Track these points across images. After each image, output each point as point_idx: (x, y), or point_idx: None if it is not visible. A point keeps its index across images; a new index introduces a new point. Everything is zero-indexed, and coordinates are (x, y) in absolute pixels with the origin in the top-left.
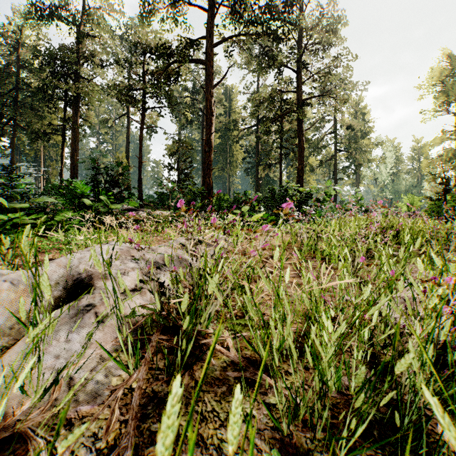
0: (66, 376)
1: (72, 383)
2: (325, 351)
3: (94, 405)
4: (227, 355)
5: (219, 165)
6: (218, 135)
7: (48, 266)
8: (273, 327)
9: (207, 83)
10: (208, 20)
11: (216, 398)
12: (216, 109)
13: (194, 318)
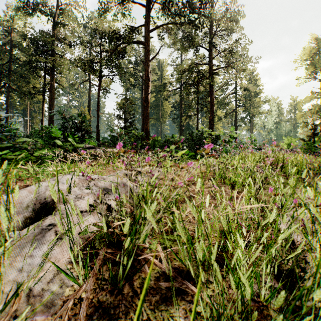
0: (26, 289)
1: (31, 294)
2: (239, 264)
3: (48, 315)
4: (160, 266)
5: (154, 116)
6: (153, 94)
7: (17, 194)
8: (198, 249)
9: (145, 57)
10: (146, 13)
11: (151, 307)
12: (152, 76)
13: (132, 241)
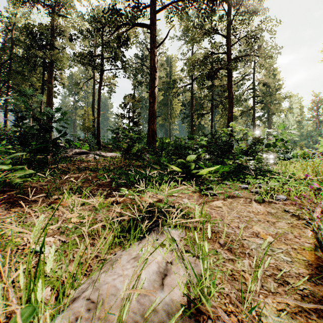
0: None
1: None
2: None
3: None
4: None
5: (162, 116)
6: (161, 93)
7: None
8: None
9: (152, 44)
10: None
11: None
12: (160, 72)
13: None
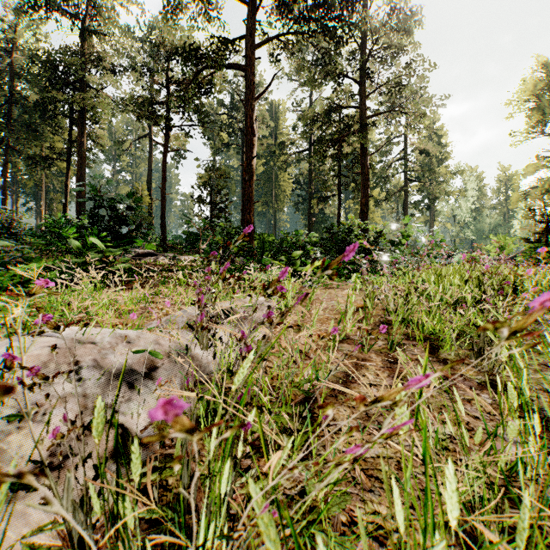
0: None
1: None
2: None
3: None
4: None
5: (263, 199)
6: (261, 161)
7: None
8: None
9: (247, 94)
10: (248, 15)
11: None
12: (259, 129)
13: None
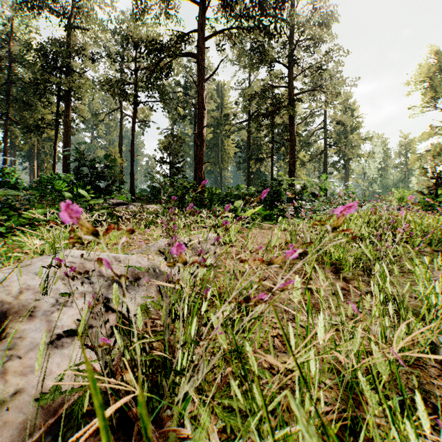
0: None
1: None
2: None
3: None
4: None
5: (211, 160)
6: (210, 130)
7: None
8: None
9: (199, 76)
10: (200, 14)
11: None
12: (209, 104)
13: None
